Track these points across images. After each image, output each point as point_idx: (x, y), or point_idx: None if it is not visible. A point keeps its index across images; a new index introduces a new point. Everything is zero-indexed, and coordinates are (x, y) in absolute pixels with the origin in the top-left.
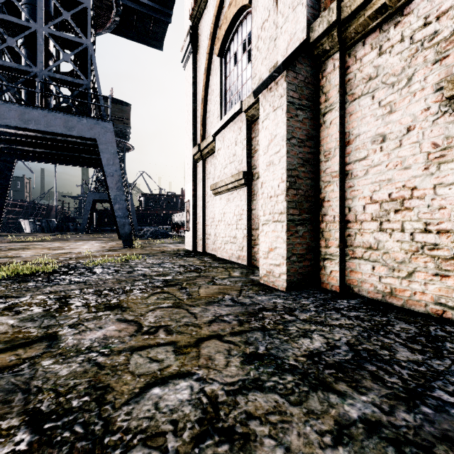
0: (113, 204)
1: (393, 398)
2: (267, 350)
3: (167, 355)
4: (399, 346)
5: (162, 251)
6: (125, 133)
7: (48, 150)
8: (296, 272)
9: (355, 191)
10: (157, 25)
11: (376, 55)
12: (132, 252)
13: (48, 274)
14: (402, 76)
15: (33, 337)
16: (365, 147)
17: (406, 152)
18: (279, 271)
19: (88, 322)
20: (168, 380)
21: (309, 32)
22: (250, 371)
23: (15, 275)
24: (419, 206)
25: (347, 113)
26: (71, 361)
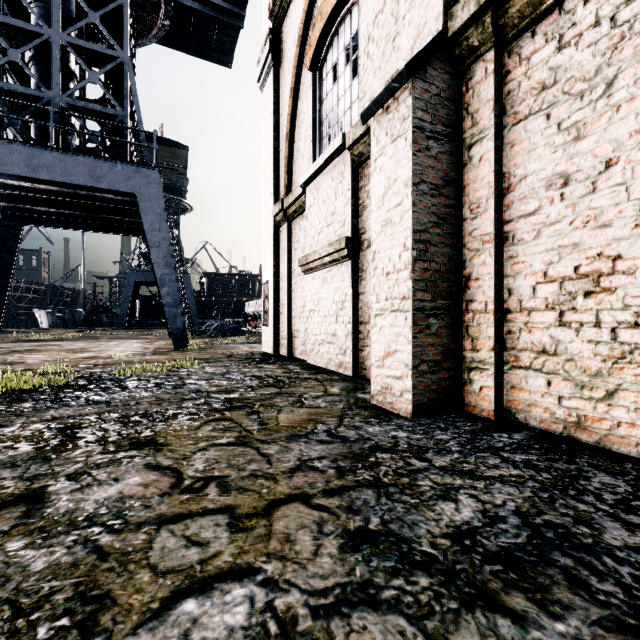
0: (160, 287)
1: (614, 627)
2: (383, 523)
3: (217, 531)
4: (606, 518)
5: (230, 355)
6: (181, 188)
7: (69, 211)
8: (426, 388)
9: (520, 263)
10: (223, 31)
11: (553, 51)
12: (185, 357)
13: (57, 390)
14: (597, 80)
15: (6, 496)
16: (536, 194)
17: (604, 201)
18: (400, 387)
19: (99, 469)
20: (213, 584)
21: (447, 21)
22: (354, 566)
23: (9, 391)
24: (626, 286)
25: (507, 144)
26: (55, 543)
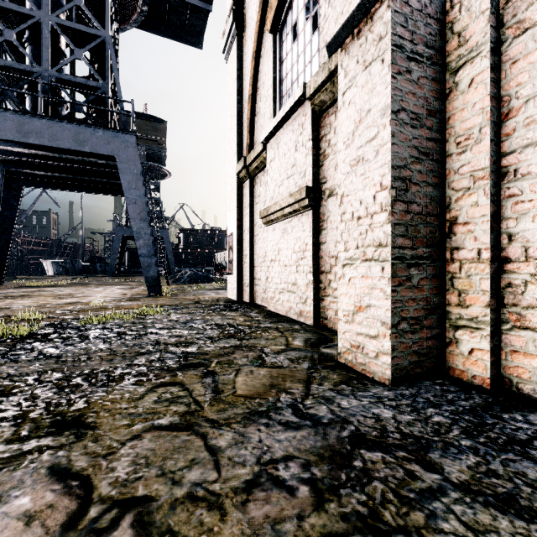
0: (136, 239)
1: None
2: None
3: None
4: None
5: (197, 301)
6: (160, 156)
7: (62, 174)
8: (407, 350)
9: (525, 202)
10: (194, 15)
11: None
12: (156, 303)
13: (17, 340)
14: None
15: None
16: None
17: None
18: (375, 347)
19: None
20: None
21: None
22: None
23: None
24: None
25: (506, 61)
26: None
